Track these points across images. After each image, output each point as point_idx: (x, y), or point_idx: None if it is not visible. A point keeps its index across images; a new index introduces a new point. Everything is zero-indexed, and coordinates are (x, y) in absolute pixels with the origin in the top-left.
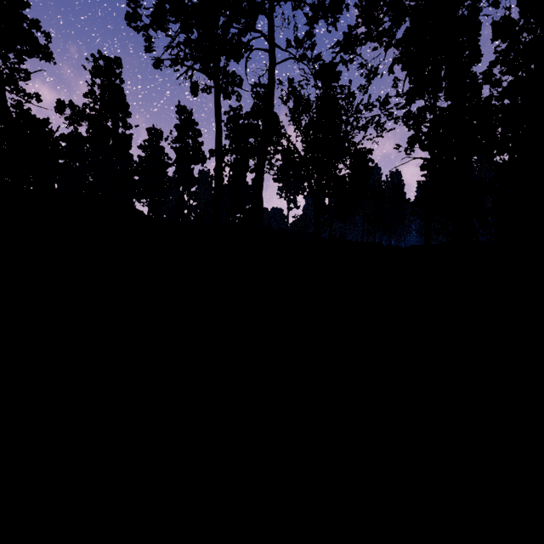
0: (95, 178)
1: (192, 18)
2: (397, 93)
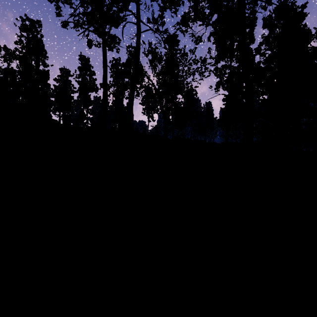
0: (23, 97)
1: None
2: (210, 56)
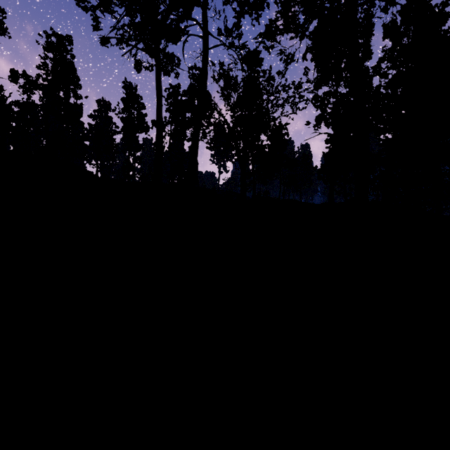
0: (48, 142)
1: (136, 3)
2: (307, 79)
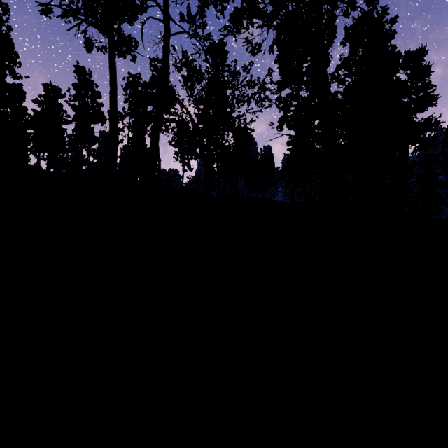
0: None
1: None
2: (271, 80)
